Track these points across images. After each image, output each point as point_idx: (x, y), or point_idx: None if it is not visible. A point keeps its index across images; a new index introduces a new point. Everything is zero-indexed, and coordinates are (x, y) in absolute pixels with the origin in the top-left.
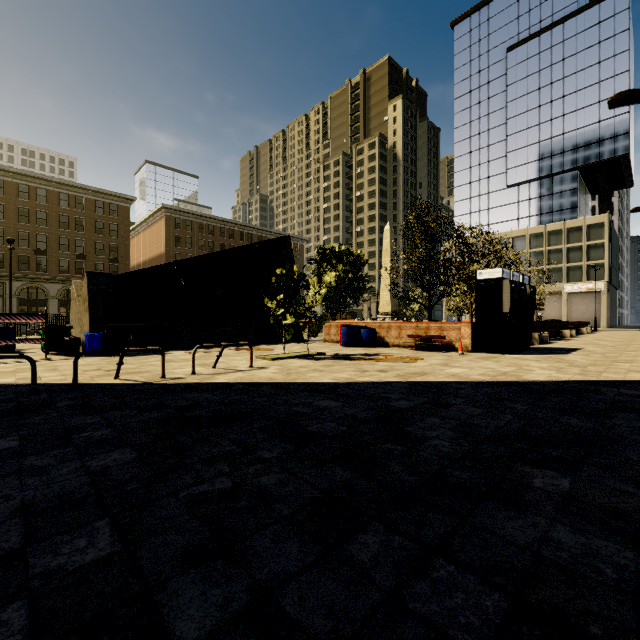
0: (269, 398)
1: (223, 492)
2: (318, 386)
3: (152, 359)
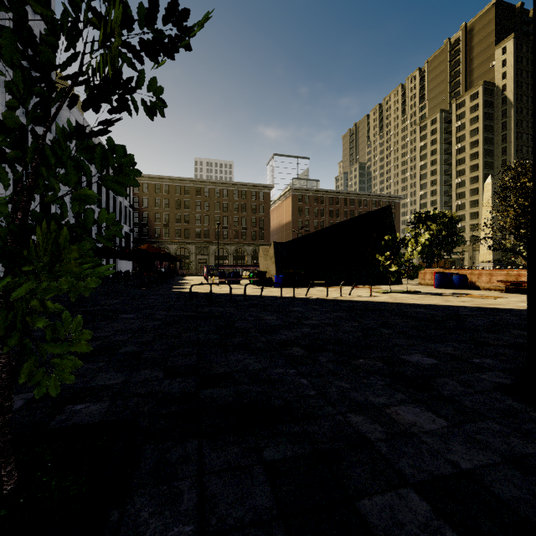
0: (388, 306)
1: (382, 322)
2: (415, 304)
3: (310, 290)
